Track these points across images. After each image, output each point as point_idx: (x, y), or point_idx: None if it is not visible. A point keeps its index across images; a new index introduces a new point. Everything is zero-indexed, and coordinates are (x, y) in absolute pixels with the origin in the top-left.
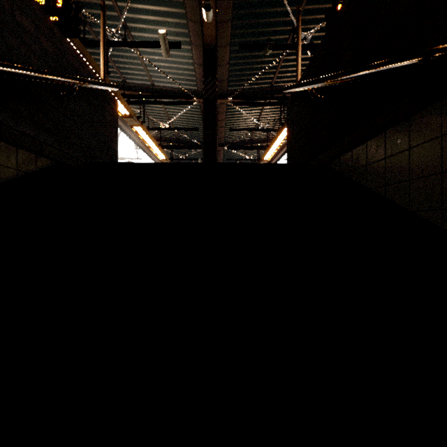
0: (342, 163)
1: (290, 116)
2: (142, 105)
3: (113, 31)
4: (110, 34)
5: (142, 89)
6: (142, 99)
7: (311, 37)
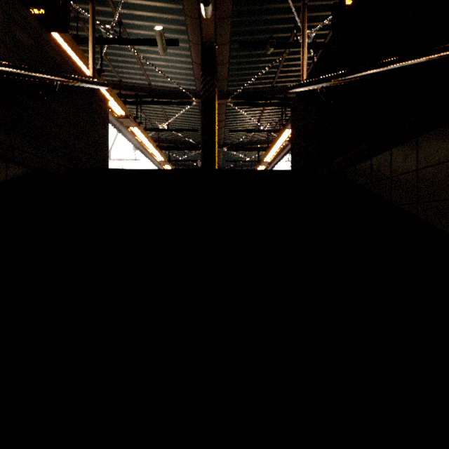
0: (359, 172)
1: (295, 118)
2: (139, 105)
3: (107, 27)
4: (104, 31)
5: (139, 88)
6: (139, 99)
7: (314, 35)
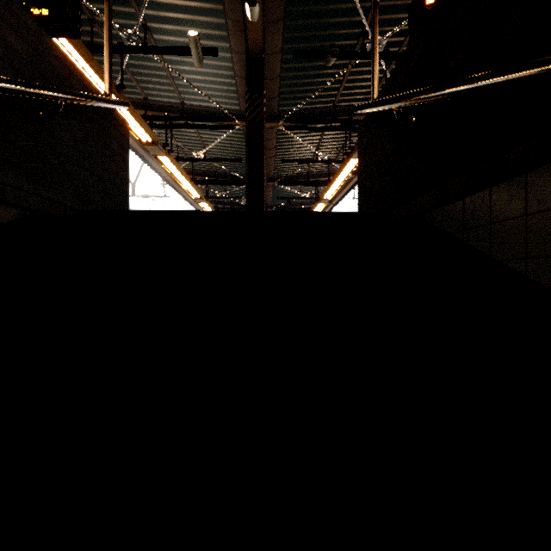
0: (447, 216)
1: (363, 146)
2: (169, 130)
3: (129, 32)
4: (126, 37)
5: (169, 108)
6: (170, 122)
7: (386, 43)
